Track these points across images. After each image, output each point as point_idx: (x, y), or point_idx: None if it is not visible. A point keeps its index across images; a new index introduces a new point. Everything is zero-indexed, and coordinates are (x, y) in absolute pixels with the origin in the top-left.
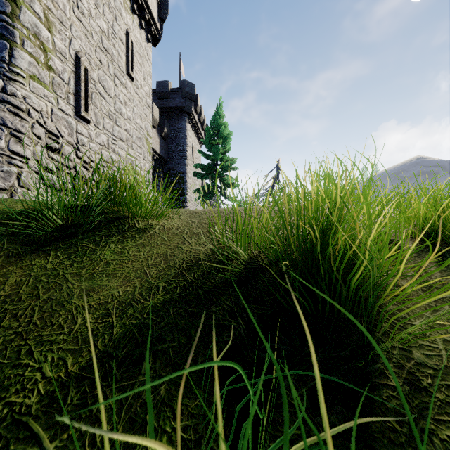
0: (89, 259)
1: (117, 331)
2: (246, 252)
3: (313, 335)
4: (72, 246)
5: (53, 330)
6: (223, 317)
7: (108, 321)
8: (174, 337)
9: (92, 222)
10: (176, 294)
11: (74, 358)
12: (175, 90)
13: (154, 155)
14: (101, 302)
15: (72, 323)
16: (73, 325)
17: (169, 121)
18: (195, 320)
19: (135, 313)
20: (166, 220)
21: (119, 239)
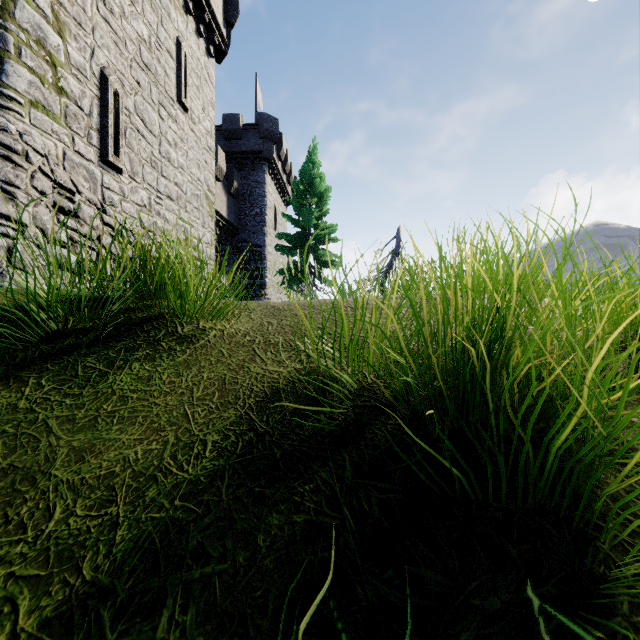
0: (94, 391)
1: (123, 535)
2: (355, 376)
3: (482, 546)
4: (68, 367)
5: (5, 534)
6: (316, 506)
7: (110, 514)
8: (226, 551)
9: (107, 326)
10: (236, 456)
11: (33, 597)
12: (249, 127)
13: (219, 221)
14: (103, 474)
15: (44, 517)
16: (45, 523)
17: (241, 172)
18: (266, 512)
19: (159, 497)
20: (227, 321)
21: (148, 354)
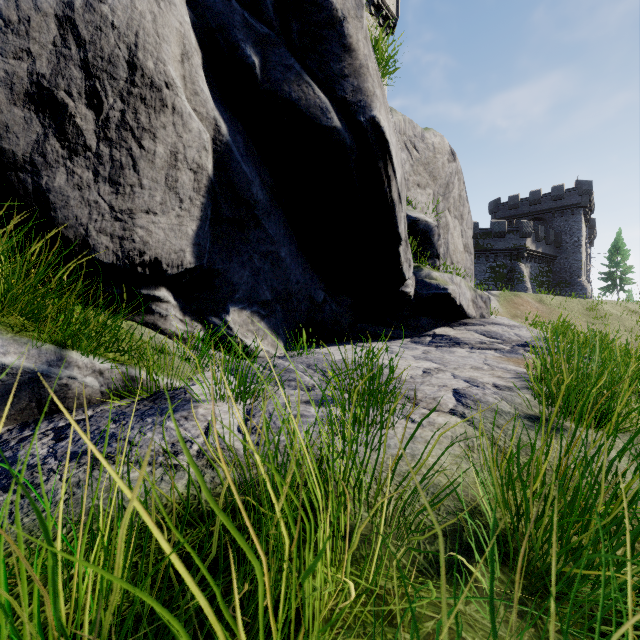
0: None
1: None
2: None
3: None
4: None
5: None
6: None
7: None
8: None
9: None
10: None
11: None
12: None
13: None
14: None
15: None
16: None
17: None
18: None
19: None
20: None
21: None
